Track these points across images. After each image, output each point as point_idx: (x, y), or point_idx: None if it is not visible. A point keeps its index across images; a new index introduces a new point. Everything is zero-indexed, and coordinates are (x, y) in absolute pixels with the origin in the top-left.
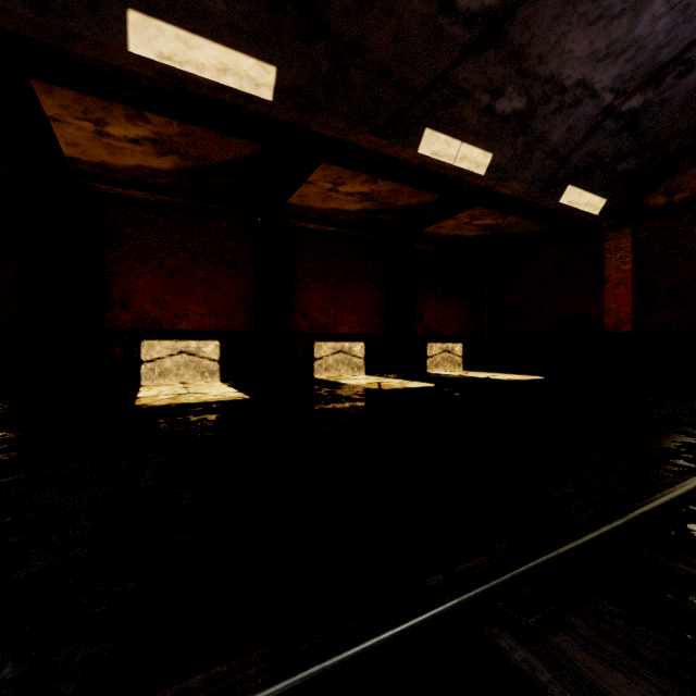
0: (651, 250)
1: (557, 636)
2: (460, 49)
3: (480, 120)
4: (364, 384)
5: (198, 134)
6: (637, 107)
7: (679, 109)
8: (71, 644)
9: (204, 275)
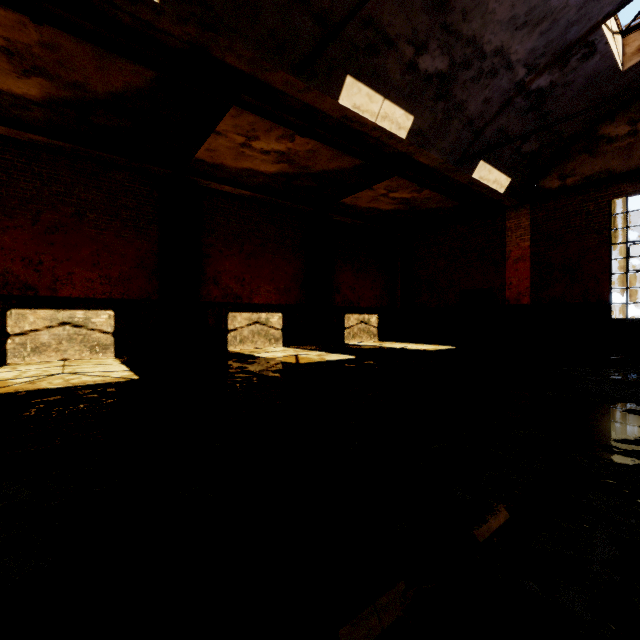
0: (547, 229)
1: None
2: None
3: (403, 76)
4: (281, 357)
5: (67, 47)
6: (544, 86)
7: (577, 94)
8: None
9: (95, 234)
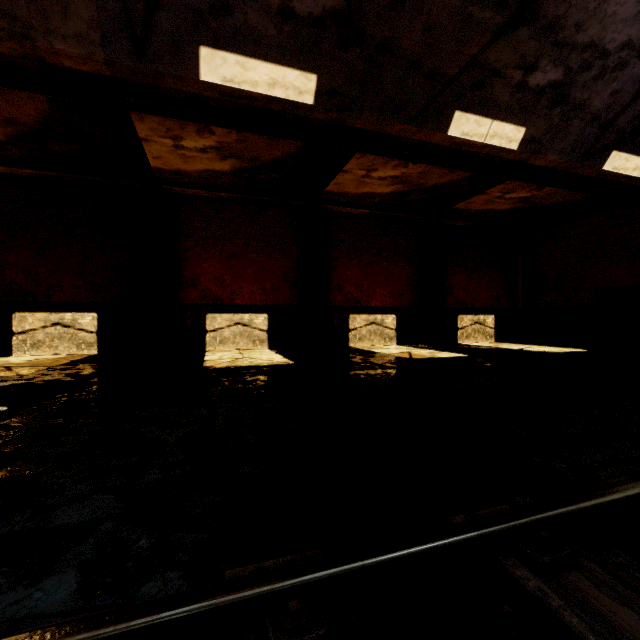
0: None
1: (571, 574)
2: (490, 31)
3: (511, 96)
4: (396, 353)
5: (251, 139)
6: None
7: None
8: (181, 531)
9: (255, 258)
